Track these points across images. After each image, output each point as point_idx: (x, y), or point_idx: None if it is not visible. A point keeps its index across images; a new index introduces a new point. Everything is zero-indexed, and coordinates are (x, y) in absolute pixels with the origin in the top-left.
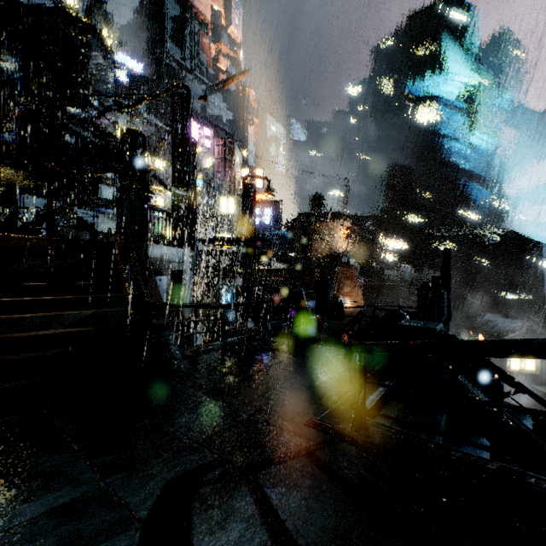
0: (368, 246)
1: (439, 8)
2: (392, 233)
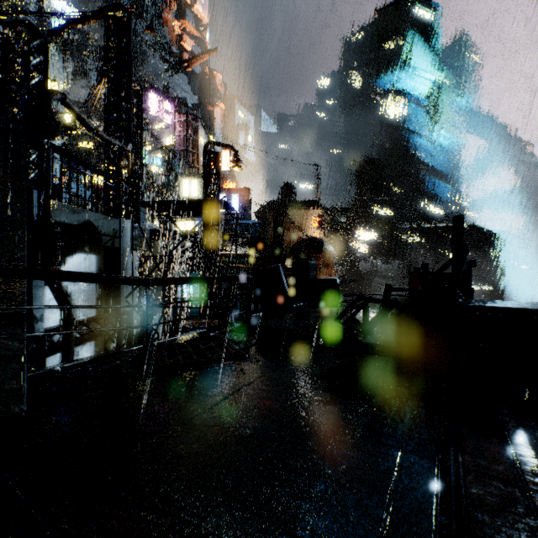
0: (340, 236)
1: (406, 4)
2: (362, 225)
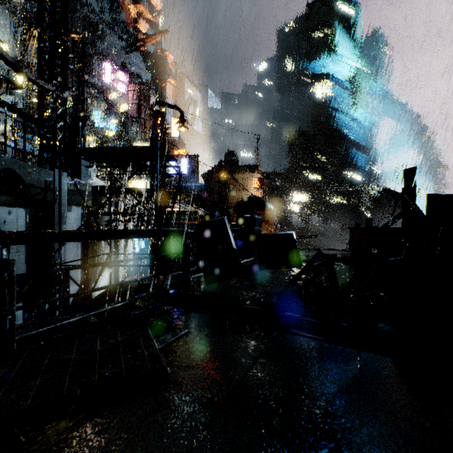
0: (276, 197)
1: None
2: (295, 188)
